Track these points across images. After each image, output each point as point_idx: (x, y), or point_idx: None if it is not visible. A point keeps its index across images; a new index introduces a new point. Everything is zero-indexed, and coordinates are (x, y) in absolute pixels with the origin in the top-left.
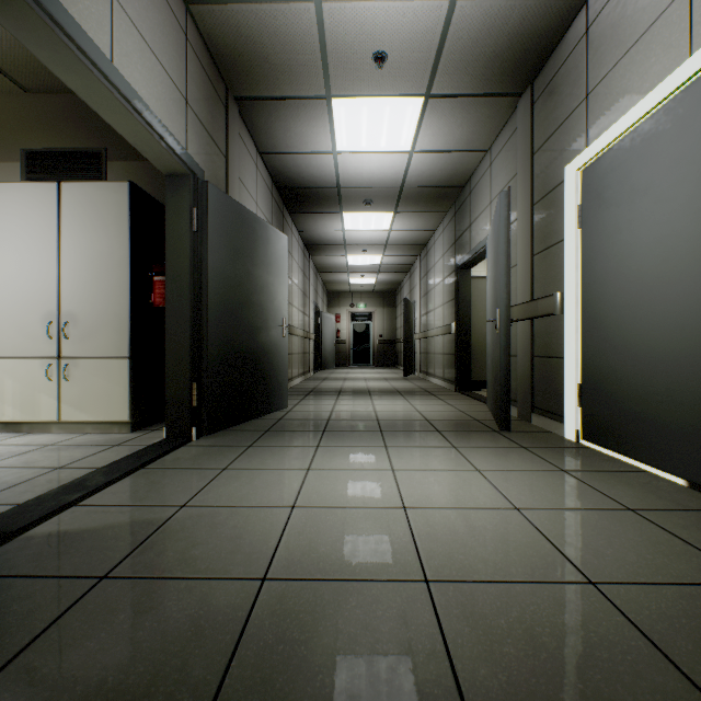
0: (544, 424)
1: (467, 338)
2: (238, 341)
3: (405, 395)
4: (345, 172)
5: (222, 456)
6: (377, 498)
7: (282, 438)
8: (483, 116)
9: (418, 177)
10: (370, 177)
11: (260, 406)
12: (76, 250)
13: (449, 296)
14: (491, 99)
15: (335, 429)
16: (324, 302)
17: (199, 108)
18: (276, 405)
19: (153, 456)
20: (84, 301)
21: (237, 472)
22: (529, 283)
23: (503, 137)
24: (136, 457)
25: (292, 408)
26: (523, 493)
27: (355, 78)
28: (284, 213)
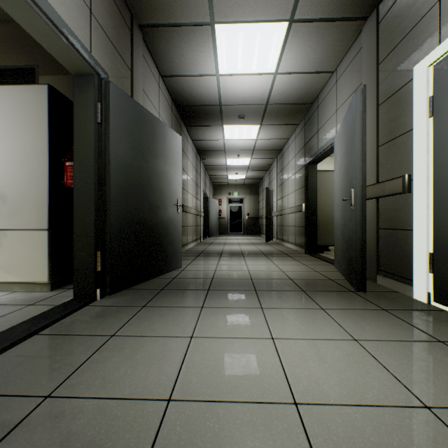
0: (391, 285)
1: (314, 215)
2: (139, 216)
3: (269, 257)
4: (225, 92)
5: (116, 318)
6: (262, 385)
7: (172, 298)
8: (334, 40)
9: (279, 96)
10: (244, 96)
11: (158, 268)
12: (5, 141)
13: (300, 184)
14: (342, 23)
15: (217, 288)
16: (211, 191)
17: (105, 22)
18: (172, 266)
19: (52, 319)
20: (12, 183)
21: (122, 340)
22: (375, 169)
23: (348, 58)
24: (35, 321)
25: (185, 267)
26: (419, 377)
27: (233, 4)
28: (181, 125)
